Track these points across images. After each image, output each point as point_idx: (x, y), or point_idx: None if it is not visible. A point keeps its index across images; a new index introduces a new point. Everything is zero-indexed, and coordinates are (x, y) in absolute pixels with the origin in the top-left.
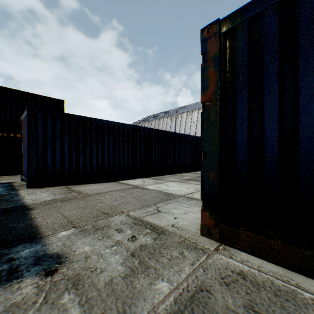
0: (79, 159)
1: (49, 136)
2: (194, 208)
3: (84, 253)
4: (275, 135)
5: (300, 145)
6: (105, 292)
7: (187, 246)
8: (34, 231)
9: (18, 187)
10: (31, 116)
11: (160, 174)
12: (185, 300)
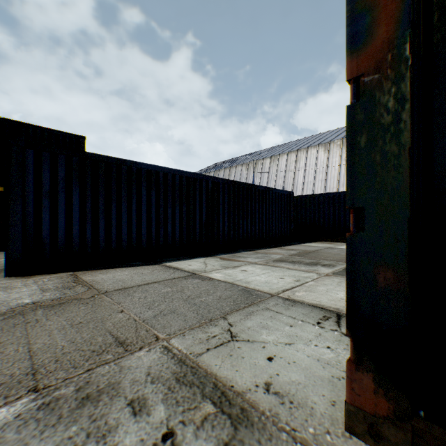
0: (98, 227)
1: (45, 187)
2: (303, 327)
3: None
4: None
5: None
6: None
7: None
8: None
9: None
10: (12, 153)
11: (232, 250)
12: None
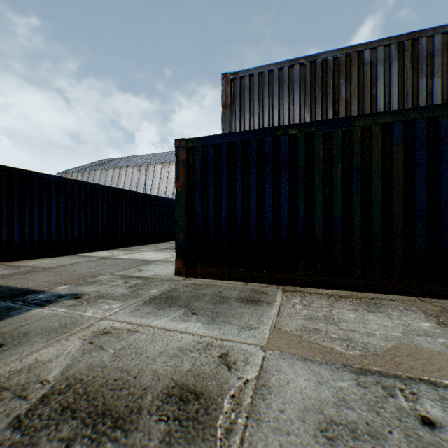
0: (13, 227)
1: None
2: (170, 266)
3: (94, 291)
4: (213, 212)
5: (222, 219)
6: (122, 296)
7: (166, 281)
8: (28, 290)
9: None
10: None
11: (130, 245)
12: (166, 292)
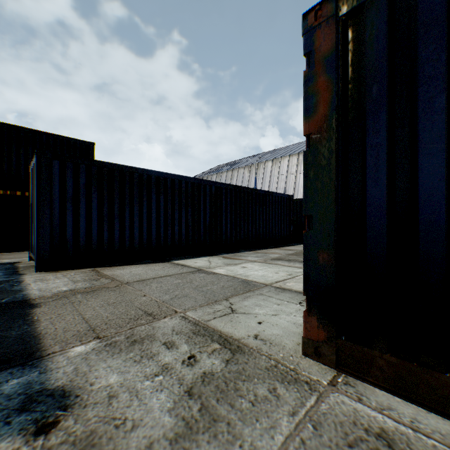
0: (113, 229)
1: (69, 194)
2: (288, 305)
3: (107, 389)
4: (440, 186)
5: None
6: None
7: (281, 376)
8: (33, 344)
9: (24, 269)
10: (42, 164)
11: (234, 250)
12: None
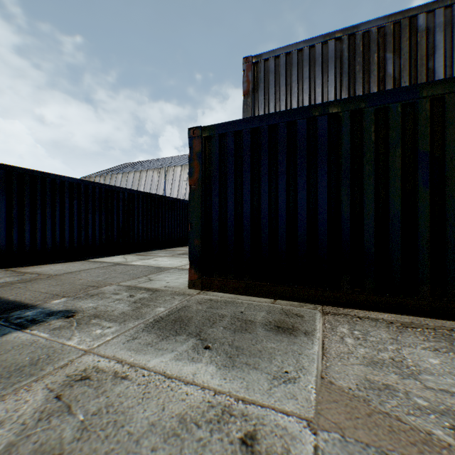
0: (24, 231)
1: None
2: (185, 275)
3: (91, 307)
4: (233, 213)
5: (244, 221)
6: (122, 316)
7: (177, 294)
8: (19, 304)
9: None
10: None
11: (146, 250)
12: (175, 311)
